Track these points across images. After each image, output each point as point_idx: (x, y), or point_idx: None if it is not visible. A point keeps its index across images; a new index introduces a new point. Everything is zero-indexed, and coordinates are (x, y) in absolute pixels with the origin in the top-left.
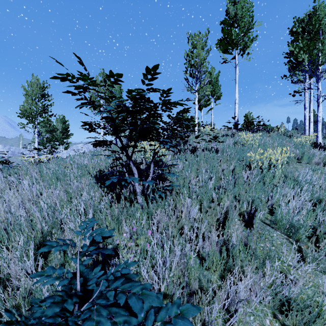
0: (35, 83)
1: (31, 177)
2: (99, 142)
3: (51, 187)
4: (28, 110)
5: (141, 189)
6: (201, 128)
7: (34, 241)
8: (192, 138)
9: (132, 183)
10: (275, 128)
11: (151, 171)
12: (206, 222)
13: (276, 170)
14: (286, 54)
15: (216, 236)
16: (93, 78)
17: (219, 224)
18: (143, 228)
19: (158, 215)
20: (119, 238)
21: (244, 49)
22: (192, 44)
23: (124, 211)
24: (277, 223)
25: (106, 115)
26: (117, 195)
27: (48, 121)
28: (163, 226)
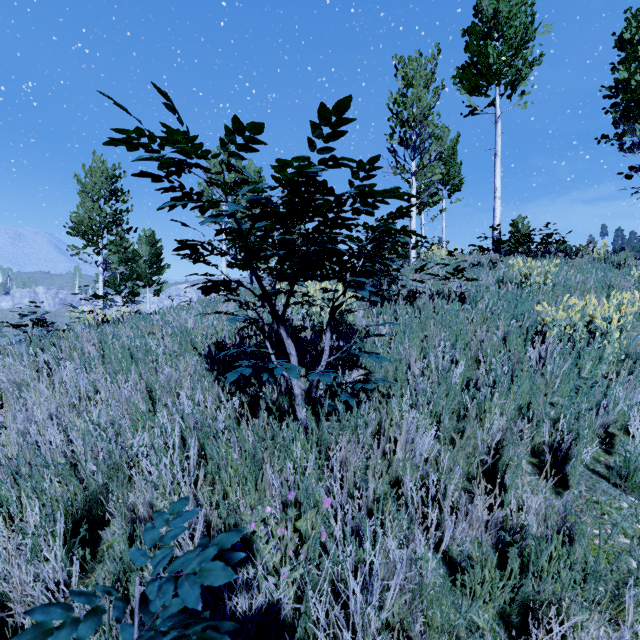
0: (98, 170)
1: (81, 354)
2: (213, 284)
3: (117, 377)
4: (85, 221)
5: (305, 387)
6: (423, 251)
7: (69, 511)
8: (405, 271)
9: (285, 375)
10: (585, 249)
11: (325, 349)
12: (458, 473)
13: (606, 344)
14: (608, 89)
15: (483, 507)
16: (196, 138)
17: (484, 472)
18: (309, 477)
19: (342, 449)
20: (255, 517)
21: (514, 84)
22: (404, 79)
23: (267, 440)
24: (629, 477)
25: (231, 228)
26: (253, 399)
27: (122, 242)
28: (353, 474)
